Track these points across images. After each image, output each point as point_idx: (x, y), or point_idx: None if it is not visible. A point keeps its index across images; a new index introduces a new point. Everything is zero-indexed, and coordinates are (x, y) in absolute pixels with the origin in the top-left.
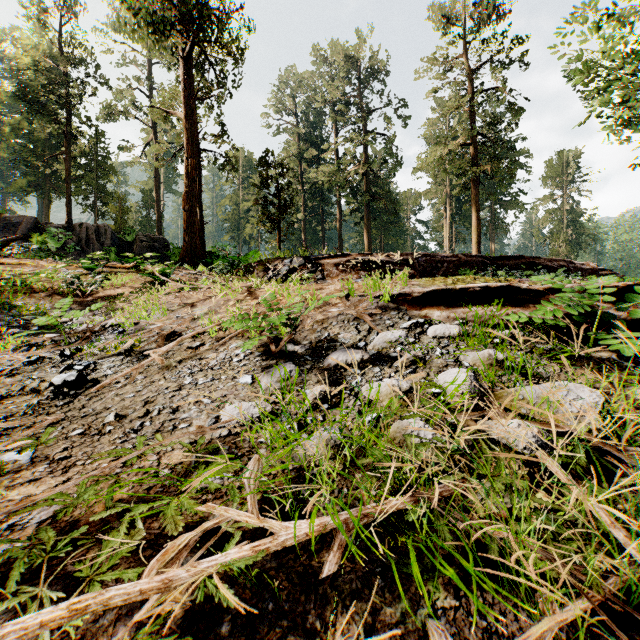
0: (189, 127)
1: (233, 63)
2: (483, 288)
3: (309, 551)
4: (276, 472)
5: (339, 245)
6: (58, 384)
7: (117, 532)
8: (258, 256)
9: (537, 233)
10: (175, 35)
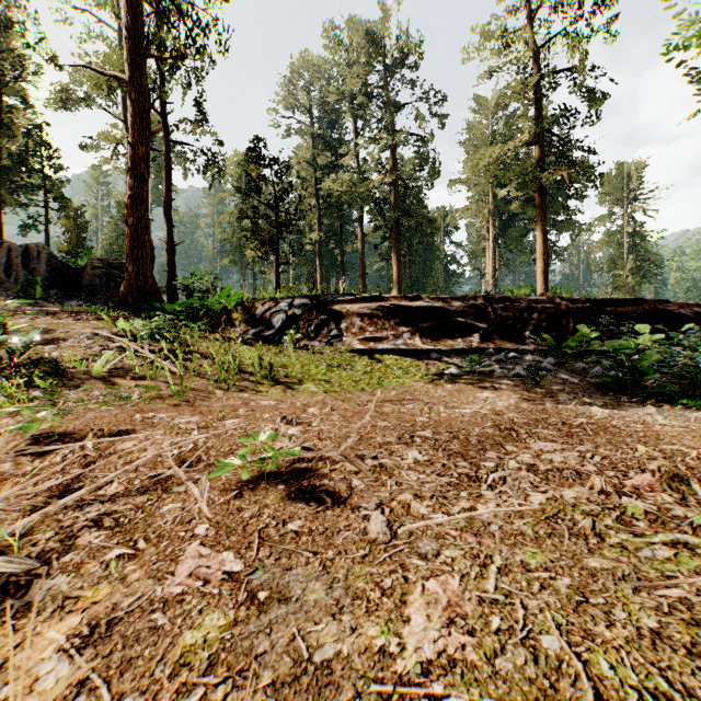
0: (135, 97)
1: None
2: None
3: None
4: None
5: (361, 272)
6: None
7: None
8: (238, 297)
9: (593, 259)
10: None
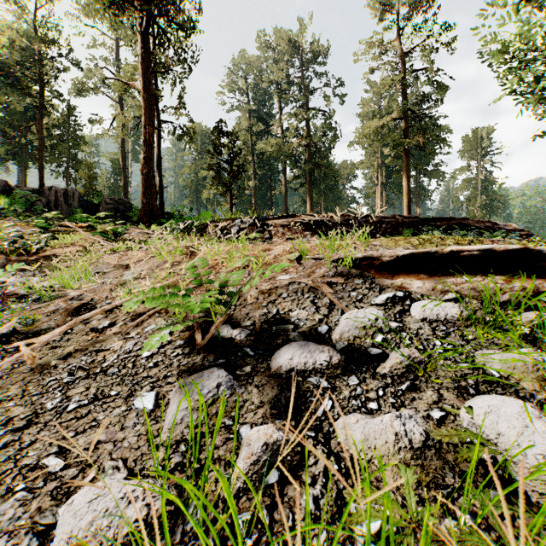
0: (147, 97)
1: (187, 37)
2: (483, 252)
3: None
4: None
5: (285, 208)
6: None
7: None
8: (210, 217)
9: (455, 199)
10: (133, 10)
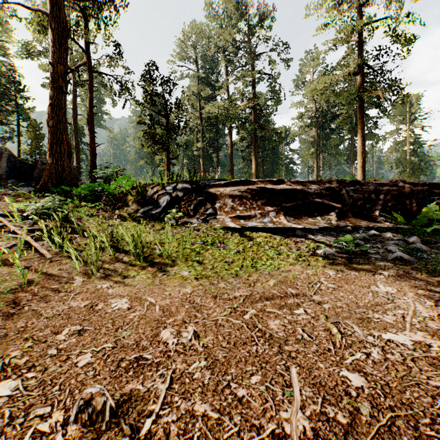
0: (55, 27)
1: None
2: None
3: None
4: None
5: (231, 168)
6: None
7: None
8: (131, 182)
9: (386, 160)
10: None
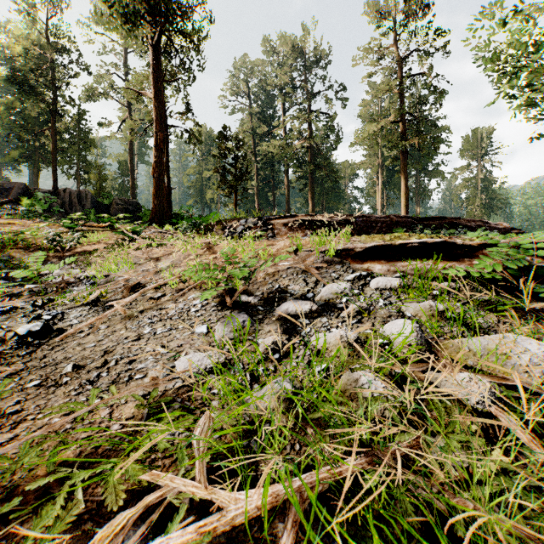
0: (158, 105)
1: (196, 50)
2: (421, 244)
3: (261, 519)
4: (228, 426)
5: (287, 208)
6: (23, 334)
7: (52, 505)
8: (217, 217)
9: (456, 198)
10: (145, 25)
